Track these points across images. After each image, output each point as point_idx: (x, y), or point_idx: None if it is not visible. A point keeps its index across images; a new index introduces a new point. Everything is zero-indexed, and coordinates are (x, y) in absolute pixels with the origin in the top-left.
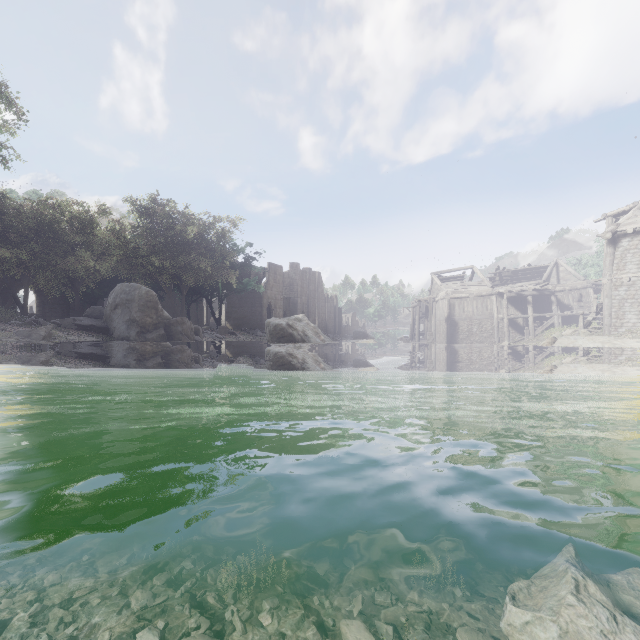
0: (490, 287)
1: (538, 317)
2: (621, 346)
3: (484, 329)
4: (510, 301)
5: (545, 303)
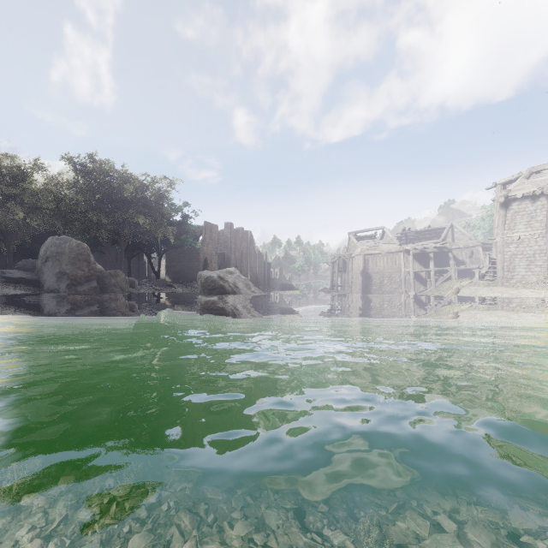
0: (398, 245)
1: (438, 271)
2: (518, 295)
3: (393, 281)
4: (415, 257)
5: (443, 259)
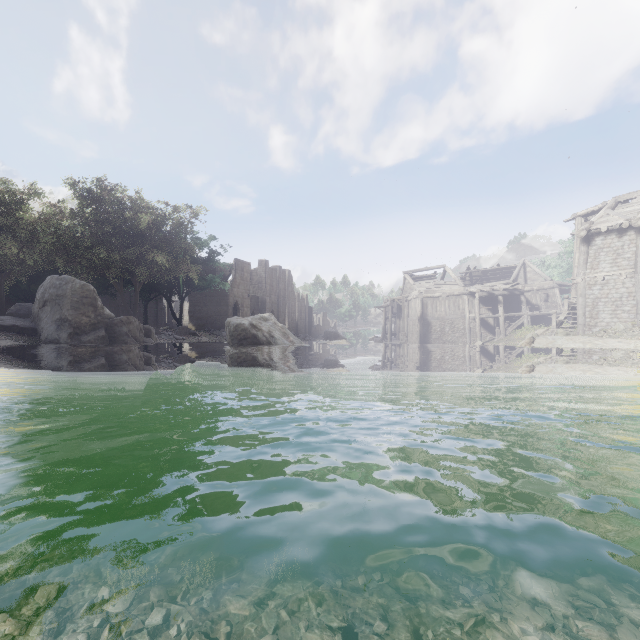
0: (462, 286)
1: (508, 317)
2: (603, 346)
3: (456, 329)
4: (481, 301)
5: (514, 303)
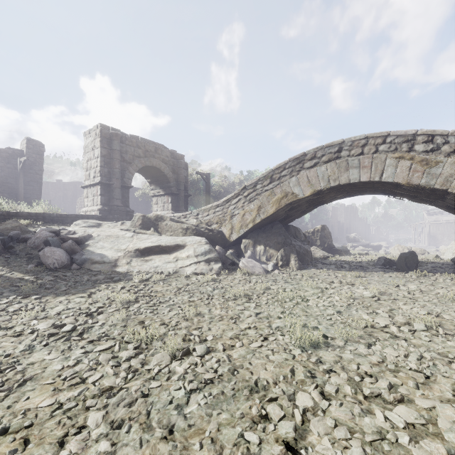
0: None
1: None
2: None
3: (451, 239)
4: None
5: None
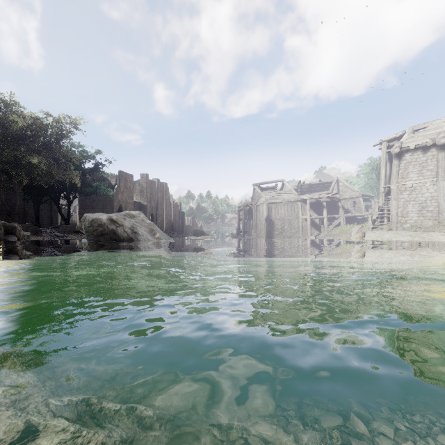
0: (297, 195)
1: (329, 218)
2: (430, 239)
3: (293, 227)
4: (310, 206)
5: (333, 208)
